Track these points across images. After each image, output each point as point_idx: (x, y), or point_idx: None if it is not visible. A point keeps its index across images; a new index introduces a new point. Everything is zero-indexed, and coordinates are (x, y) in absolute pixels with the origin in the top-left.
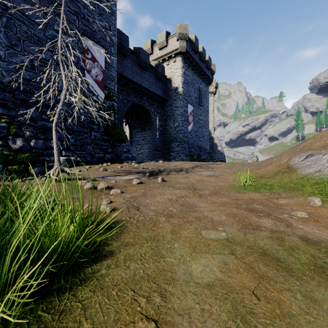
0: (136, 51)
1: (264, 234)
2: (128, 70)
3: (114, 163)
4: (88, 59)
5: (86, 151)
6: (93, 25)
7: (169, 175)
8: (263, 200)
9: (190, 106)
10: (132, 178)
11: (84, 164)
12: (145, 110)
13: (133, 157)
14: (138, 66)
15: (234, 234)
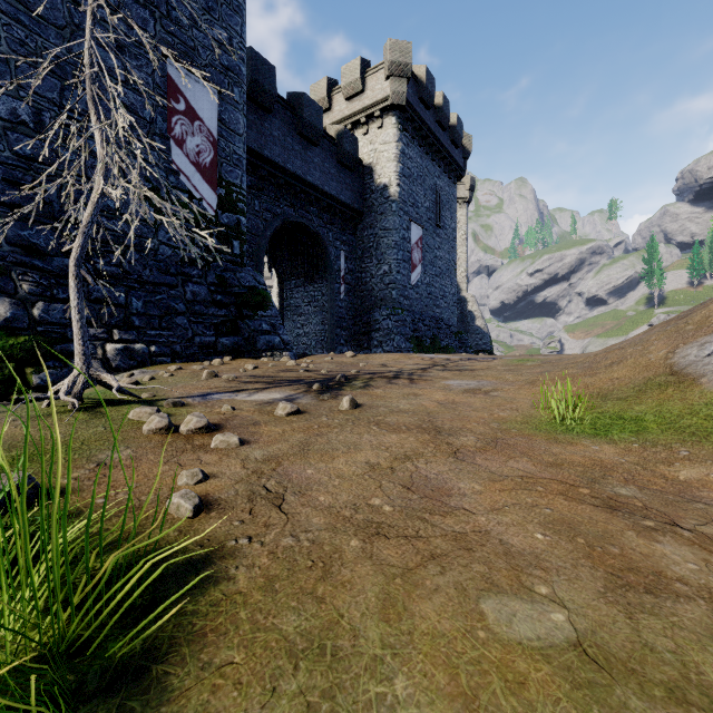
0: (293, 101)
1: (697, 618)
2: (276, 145)
3: (240, 357)
4: (179, 113)
5: (172, 330)
6: (189, 35)
7: (369, 389)
8: (629, 466)
9: (416, 229)
10: (277, 398)
11: (168, 360)
12: (315, 236)
13: (285, 344)
14: (297, 137)
15: (597, 620)
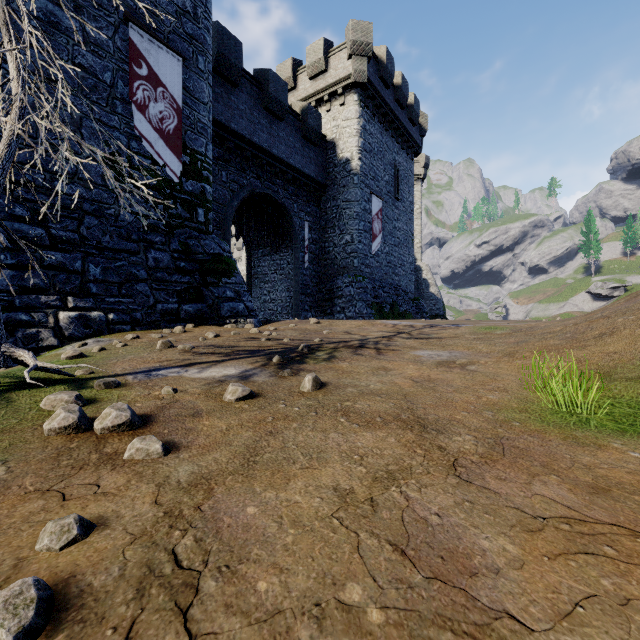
0: (259, 77)
1: None
2: (242, 119)
3: (204, 324)
4: (141, 78)
5: (133, 297)
6: (152, 0)
7: (334, 362)
8: None
9: (377, 201)
10: (230, 375)
11: (127, 328)
12: (280, 207)
13: (249, 310)
14: (263, 111)
15: None
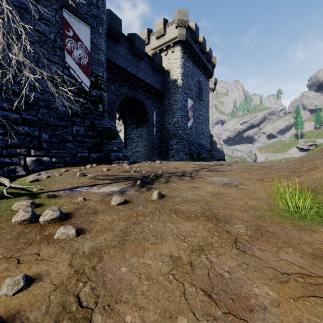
0: (130, 38)
1: None
2: (122, 58)
3: (102, 164)
4: (69, 37)
5: (65, 149)
6: None
7: (169, 184)
8: None
9: (190, 101)
10: (114, 191)
11: (62, 166)
12: (141, 104)
13: (125, 157)
14: (132, 55)
15: None
